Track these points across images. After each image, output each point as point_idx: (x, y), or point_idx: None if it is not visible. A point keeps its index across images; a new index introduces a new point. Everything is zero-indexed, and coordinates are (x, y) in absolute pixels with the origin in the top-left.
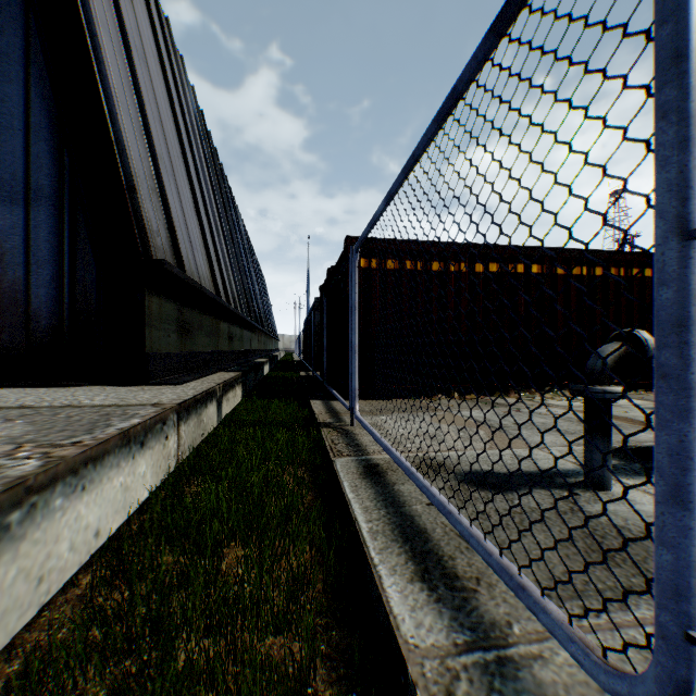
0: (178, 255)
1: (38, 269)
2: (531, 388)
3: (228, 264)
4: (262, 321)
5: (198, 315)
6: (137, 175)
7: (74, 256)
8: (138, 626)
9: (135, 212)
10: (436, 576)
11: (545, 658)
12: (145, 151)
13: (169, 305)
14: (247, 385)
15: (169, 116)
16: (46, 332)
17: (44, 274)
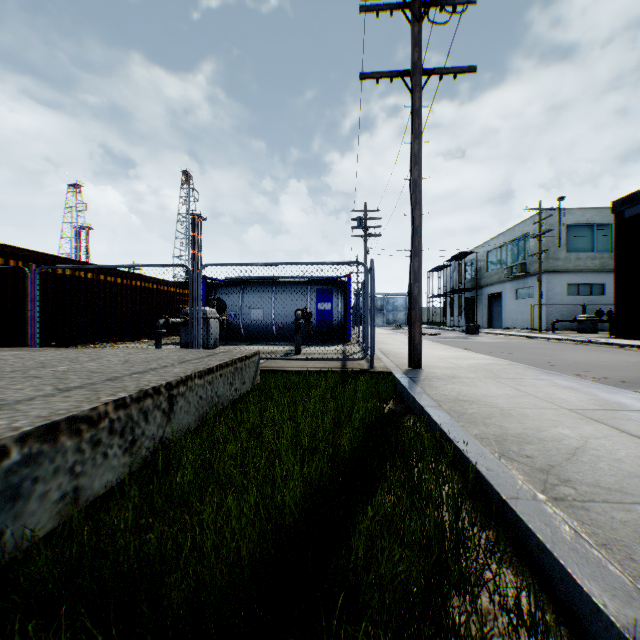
0: None
1: None
2: (90, 343)
3: None
4: None
5: None
6: None
7: None
8: None
9: None
10: None
11: None
12: None
13: None
14: None
15: None
16: None
17: None
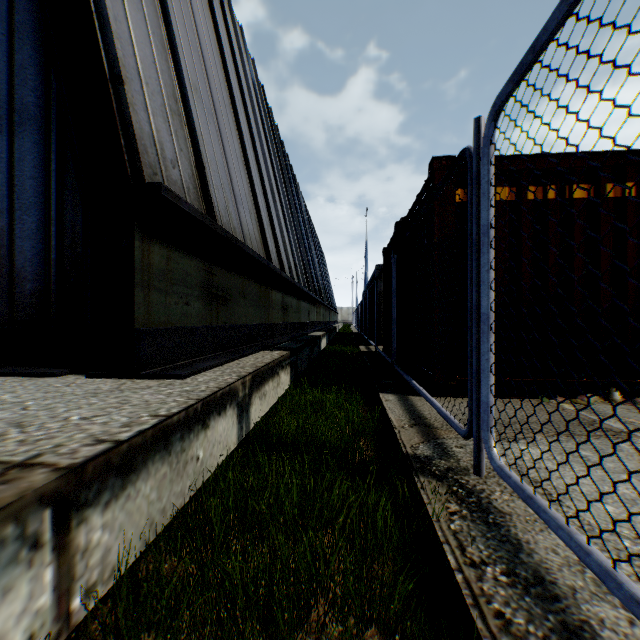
0: (207, 198)
1: (22, 215)
2: None
3: (285, 233)
4: (321, 293)
5: (239, 280)
6: (142, 80)
7: (62, 195)
8: None
9: (120, 114)
10: None
11: None
12: (166, 66)
13: (186, 260)
14: (298, 365)
15: (216, 62)
16: (31, 299)
17: (28, 222)
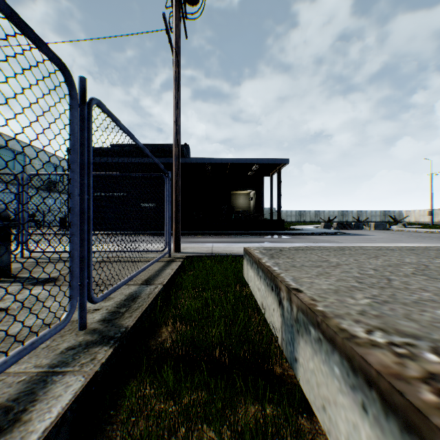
0: None
1: None
2: None
3: None
4: None
5: None
6: None
7: None
8: (247, 437)
9: None
10: (3, 422)
11: (37, 365)
12: None
13: None
14: None
15: None
16: None
17: None
